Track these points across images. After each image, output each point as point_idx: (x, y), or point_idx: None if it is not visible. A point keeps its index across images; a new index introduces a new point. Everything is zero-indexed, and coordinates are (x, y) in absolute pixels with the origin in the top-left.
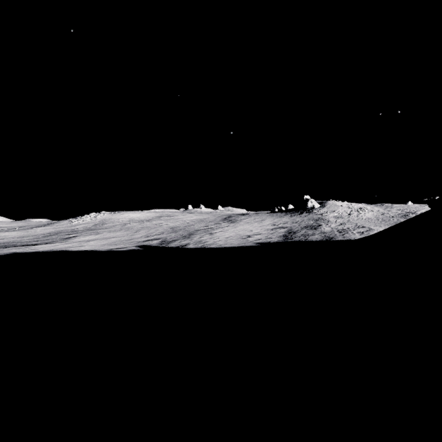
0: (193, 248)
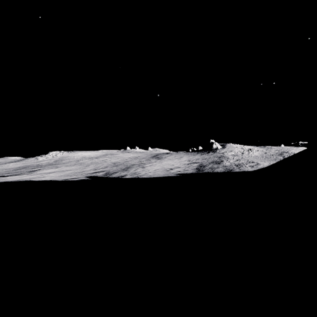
0: (130, 178)
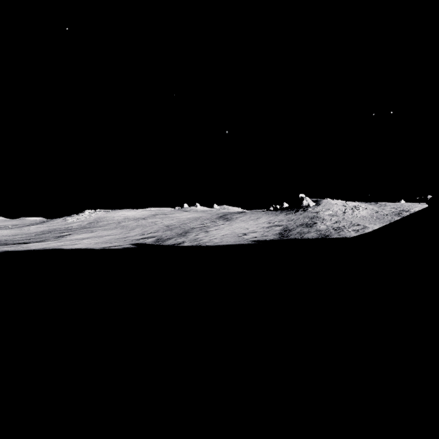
0: (189, 246)
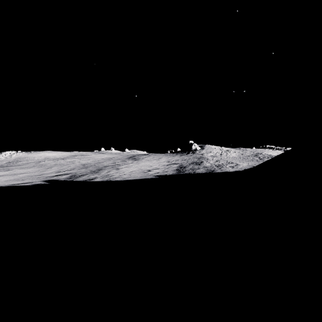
0: (99, 181)
